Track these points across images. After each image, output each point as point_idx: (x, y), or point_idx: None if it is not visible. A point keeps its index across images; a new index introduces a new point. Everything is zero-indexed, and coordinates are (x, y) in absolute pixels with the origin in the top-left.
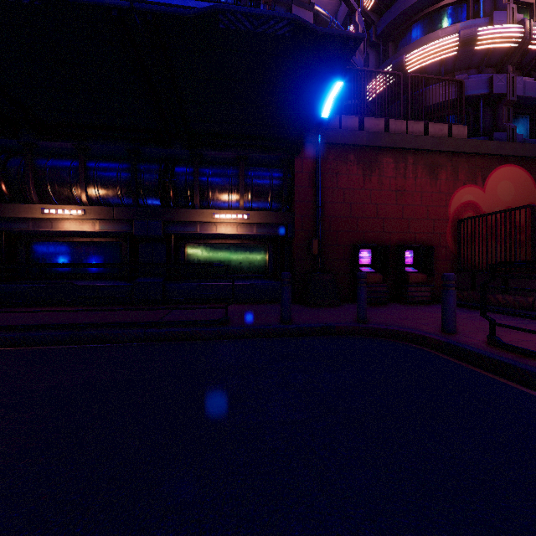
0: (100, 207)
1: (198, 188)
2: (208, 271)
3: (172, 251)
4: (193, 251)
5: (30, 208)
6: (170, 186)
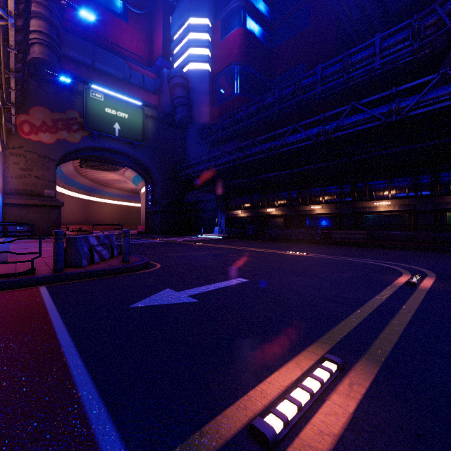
0: (398, 199)
1: None
2: None
3: (438, 217)
4: None
5: (368, 203)
6: (437, 185)
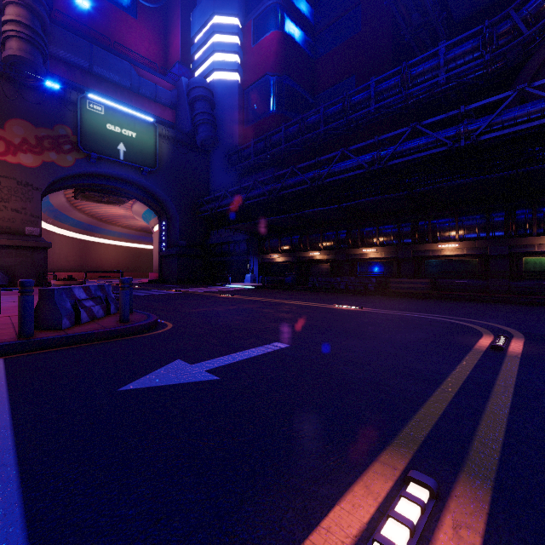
0: (467, 241)
1: (535, 222)
2: (542, 275)
3: (514, 263)
4: (529, 262)
5: (431, 245)
6: (513, 224)
